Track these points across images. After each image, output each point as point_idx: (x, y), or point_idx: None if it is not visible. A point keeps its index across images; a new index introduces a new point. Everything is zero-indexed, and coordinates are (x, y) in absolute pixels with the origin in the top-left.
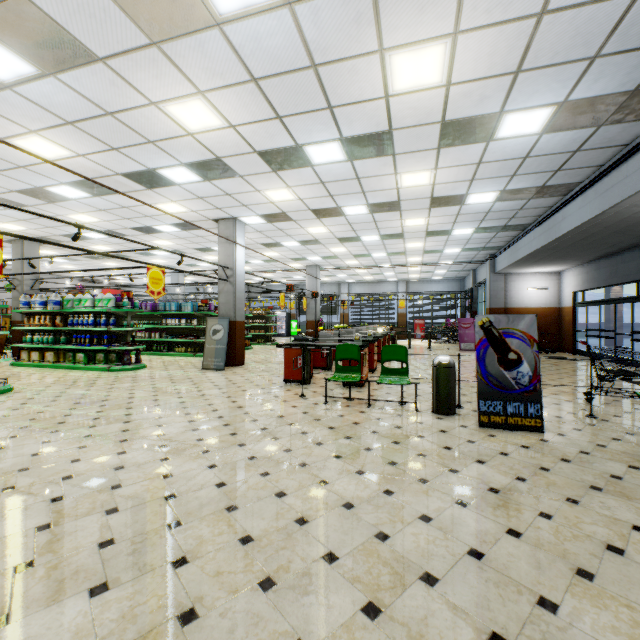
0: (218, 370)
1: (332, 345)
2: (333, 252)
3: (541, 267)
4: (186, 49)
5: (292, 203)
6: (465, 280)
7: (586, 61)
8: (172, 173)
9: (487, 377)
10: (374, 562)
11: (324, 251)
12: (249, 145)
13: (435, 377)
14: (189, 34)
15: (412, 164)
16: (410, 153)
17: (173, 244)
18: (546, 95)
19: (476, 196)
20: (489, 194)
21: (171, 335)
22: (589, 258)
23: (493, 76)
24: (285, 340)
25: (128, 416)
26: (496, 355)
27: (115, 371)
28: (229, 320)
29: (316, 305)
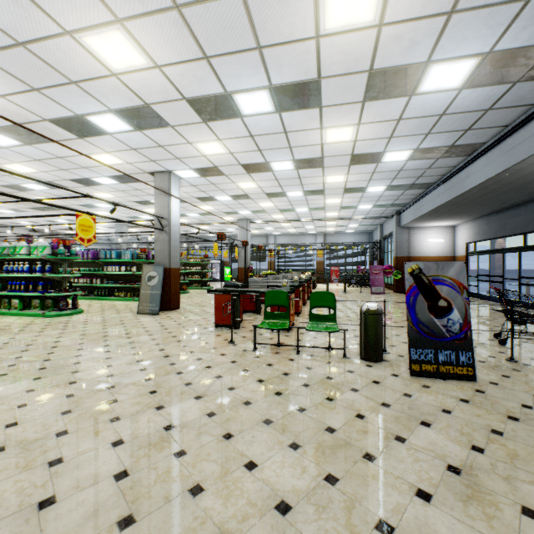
0: (153, 314)
1: (261, 291)
2: (261, 207)
3: (440, 222)
4: None
5: (223, 157)
6: (373, 233)
7: (521, 2)
8: (101, 120)
9: (418, 325)
10: None
11: (253, 205)
12: (177, 90)
13: (363, 324)
14: None
15: (337, 118)
16: (336, 106)
17: (114, 197)
18: (474, 43)
19: (392, 154)
20: (403, 152)
21: (112, 281)
22: (481, 214)
23: (427, 16)
24: (219, 284)
25: (41, 370)
26: (426, 302)
27: (50, 317)
28: (164, 267)
29: (246, 254)
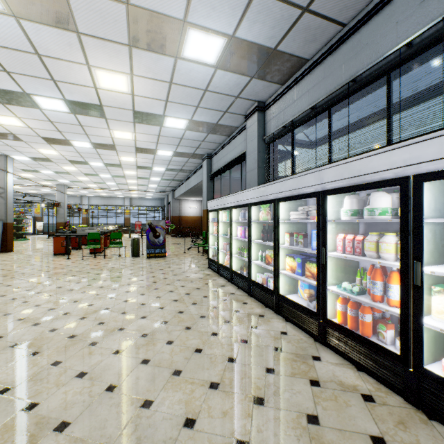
0: None
1: (84, 234)
2: (79, 179)
3: (193, 198)
4: (19, 108)
5: (56, 156)
6: (164, 200)
7: (176, 145)
8: None
9: (150, 241)
10: (106, 278)
11: (73, 178)
12: (37, 134)
13: (133, 243)
14: (24, 106)
15: (125, 154)
16: (124, 152)
17: None
18: (169, 149)
19: (157, 168)
20: (162, 168)
21: None
22: None
23: (150, 142)
24: (34, 237)
25: None
26: (153, 234)
27: None
28: (3, 222)
29: (64, 212)
